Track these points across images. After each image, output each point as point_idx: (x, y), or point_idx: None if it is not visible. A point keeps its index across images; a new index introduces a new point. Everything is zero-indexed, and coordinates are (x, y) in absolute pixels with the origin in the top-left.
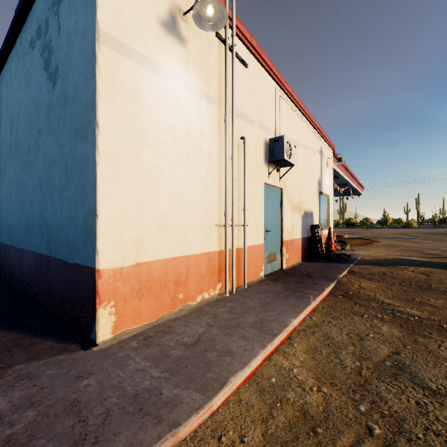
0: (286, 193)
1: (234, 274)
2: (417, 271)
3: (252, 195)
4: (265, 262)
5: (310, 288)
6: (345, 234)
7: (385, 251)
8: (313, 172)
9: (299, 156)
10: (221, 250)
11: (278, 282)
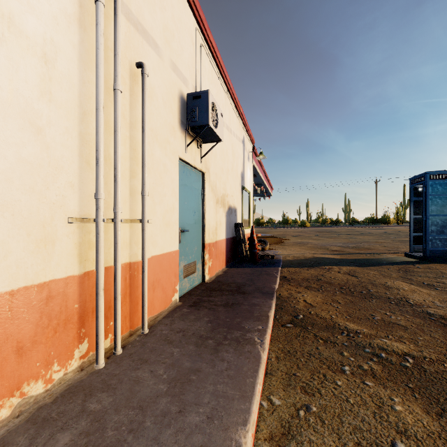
0: (209, 180)
1: (119, 316)
2: (342, 271)
3: (159, 172)
4: (180, 277)
5: (248, 315)
6: (257, 233)
7: (300, 250)
8: (236, 162)
9: (224, 138)
10: (86, 272)
11: (200, 310)
